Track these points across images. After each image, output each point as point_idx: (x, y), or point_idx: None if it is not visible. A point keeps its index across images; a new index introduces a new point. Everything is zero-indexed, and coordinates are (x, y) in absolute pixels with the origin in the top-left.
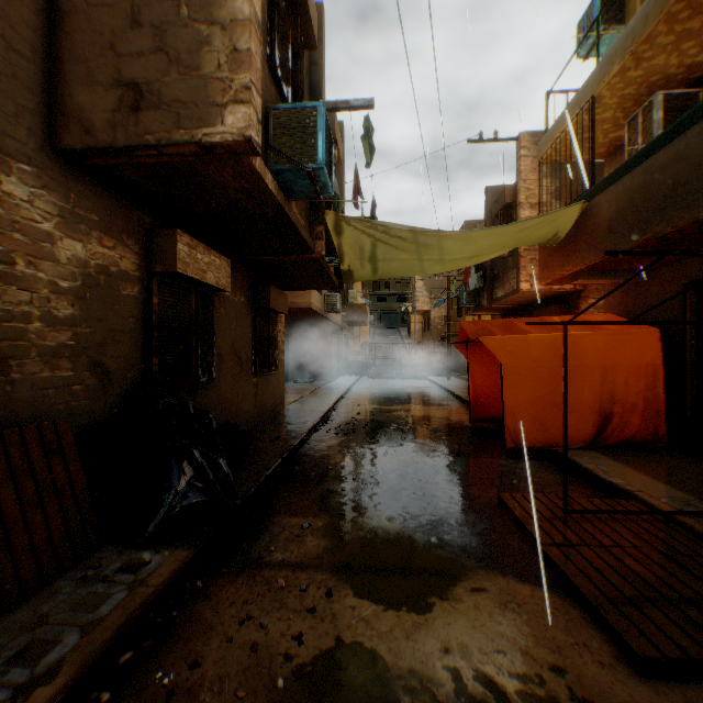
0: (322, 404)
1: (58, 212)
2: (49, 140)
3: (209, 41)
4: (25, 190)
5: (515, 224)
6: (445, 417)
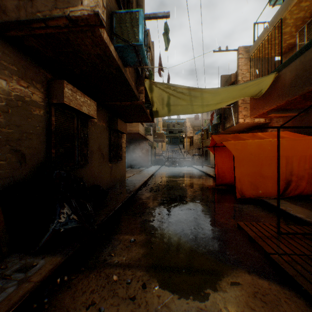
0: (143, 177)
1: None
2: None
3: None
4: None
5: (241, 84)
6: (202, 184)
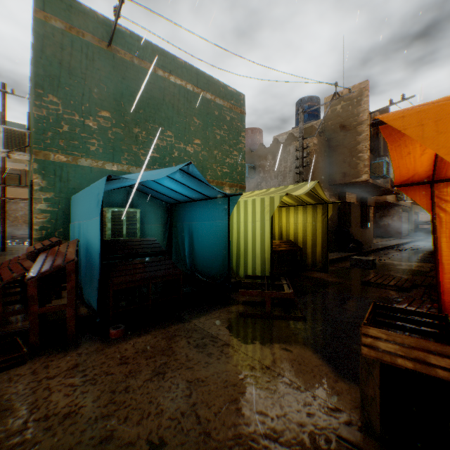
0: (391, 243)
1: (329, 195)
2: (328, 183)
3: (358, 163)
4: (326, 193)
5: None
6: None
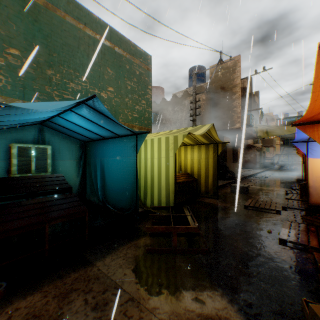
0: (251, 173)
1: None
2: None
3: (234, 115)
4: None
5: None
6: (297, 178)
